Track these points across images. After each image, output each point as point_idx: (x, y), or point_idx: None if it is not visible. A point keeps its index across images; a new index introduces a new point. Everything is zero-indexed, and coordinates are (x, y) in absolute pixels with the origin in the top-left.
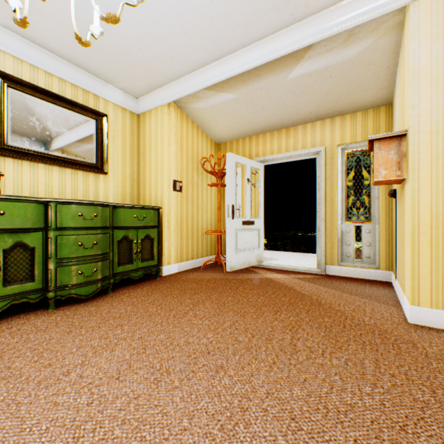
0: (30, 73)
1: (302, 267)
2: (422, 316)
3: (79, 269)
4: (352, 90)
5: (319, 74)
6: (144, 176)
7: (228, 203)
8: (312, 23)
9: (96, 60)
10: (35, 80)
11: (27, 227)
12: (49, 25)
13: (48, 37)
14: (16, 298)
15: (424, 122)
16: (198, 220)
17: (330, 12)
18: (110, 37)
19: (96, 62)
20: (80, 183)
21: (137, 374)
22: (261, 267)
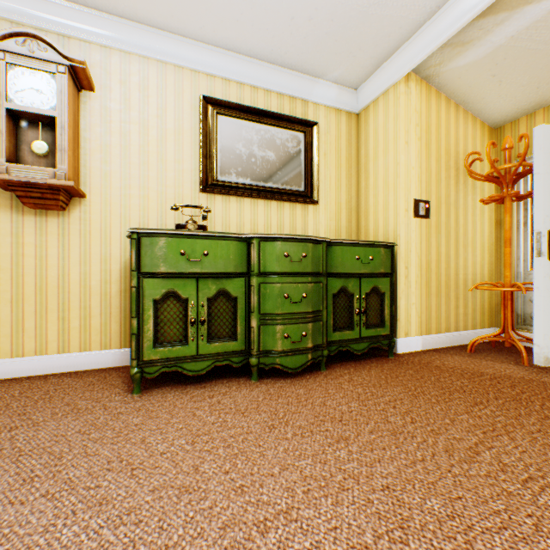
0: (236, 93)
1: None
2: None
3: (284, 331)
4: None
5: None
6: (366, 201)
7: (538, 228)
8: None
9: (304, 45)
10: (241, 100)
11: (229, 272)
12: (252, 15)
13: (252, 37)
14: (219, 359)
15: None
16: (457, 265)
17: None
18: None
19: (304, 49)
20: (285, 218)
21: None
22: None
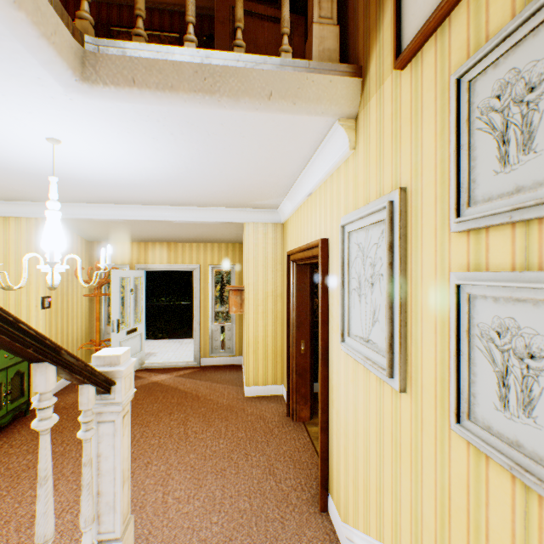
0: None
1: (183, 362)
2: (250, 391)
3: None
4: (219, 234)
5: (197, 225)
6: None
7: (114, 318)
8: (194, 210)
9: None
10: None
11: None
12: None
13: None
14: None
15: (251, 288)
16: (69, 332)
17: (205, 210)
18: None
19: None
20: None
21: None
22: (144, 369)
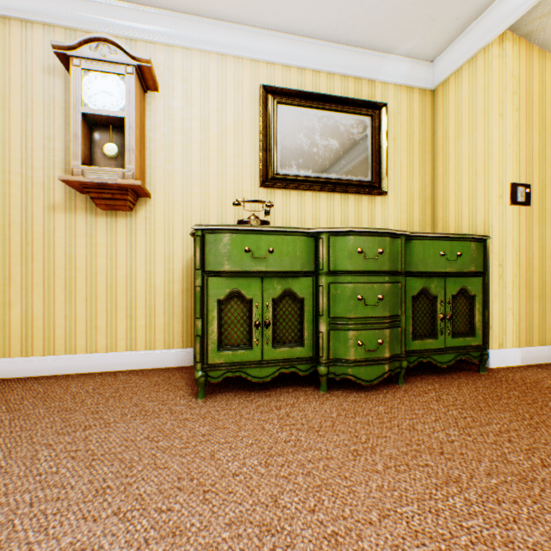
0: (296, 79)
1: None
2: None
3: (357, 337)
4: None
5: None
6: (444, 189)
7: None
8: None
9: (375, 15)
10: (302, 87)
11: (295, 270)
12: None
13: (315, 14)
14: (284, 365)
15: None
16: None
17: None
18: None
19: (374, 20)
20: (350, 212)
21: None
22: None
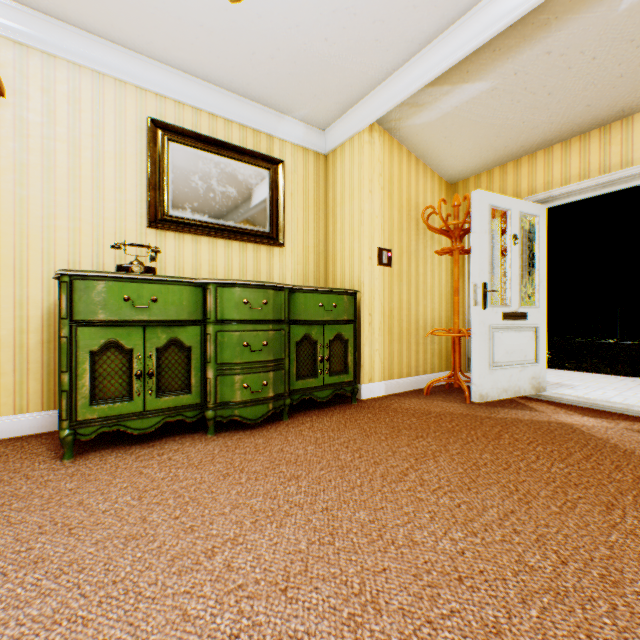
0: (192, 119)
1: None
2: None
3: (244, 381)
4: None
5: None
6: (334, 246)
7: (475, 281)
8: None
9: (268, 81)
10: (198, 127)
11: (182, 319)
12: (209, 42)
13: (209, 63)
14: (171, 414)
15: None
16: (418, 312)
17: None
18: (284, 33)
19: (268, 84)
20: (249, 261)
21: (316, 591)
22: (540, 399)
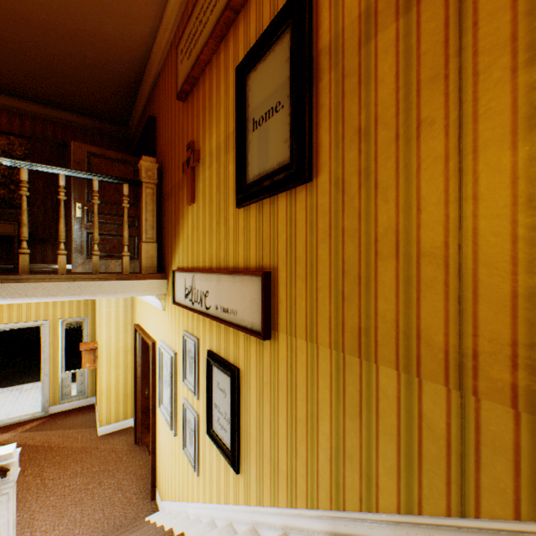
0: None
1: (28, 415)
2: (104, 430)
3: None
4: None
5: None
6: None
7: None
8: None
9: None
10: None
11: None
12: None
13: None
14: None
15: (105, 347)
16: None
17: None
18: None
19: None
20: None
21: None
22: None
